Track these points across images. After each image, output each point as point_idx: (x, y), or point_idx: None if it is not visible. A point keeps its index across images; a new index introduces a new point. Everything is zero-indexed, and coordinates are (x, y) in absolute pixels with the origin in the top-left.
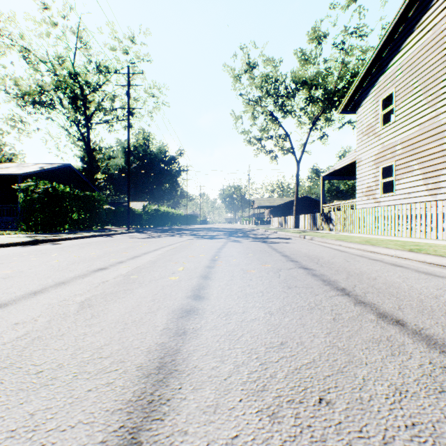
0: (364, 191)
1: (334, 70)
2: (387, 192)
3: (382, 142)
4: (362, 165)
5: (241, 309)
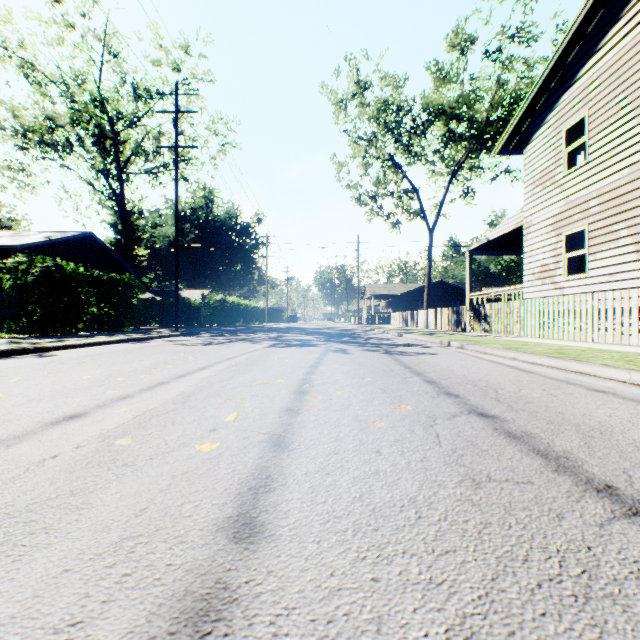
0: (536, 271)
1: (485, 92)
2: (571, 274)
3: (567, 195)
4: (534, 232)
5: (369, 604)
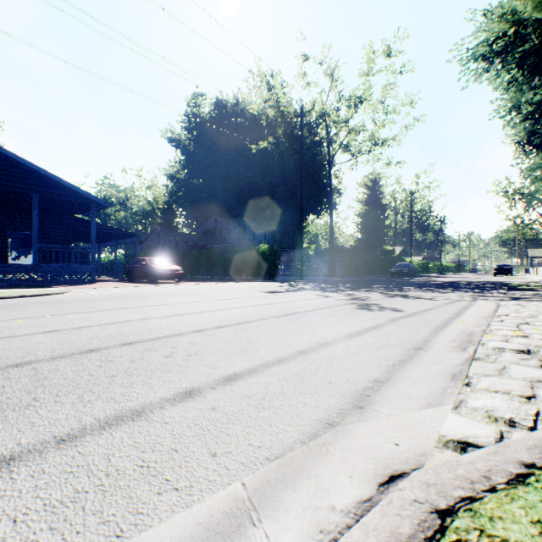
0: None
1: None
2: None
3: None
4: None
5: None
